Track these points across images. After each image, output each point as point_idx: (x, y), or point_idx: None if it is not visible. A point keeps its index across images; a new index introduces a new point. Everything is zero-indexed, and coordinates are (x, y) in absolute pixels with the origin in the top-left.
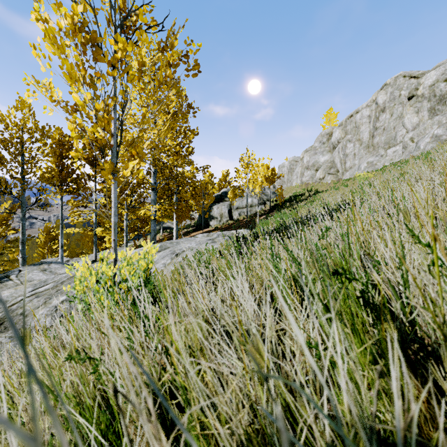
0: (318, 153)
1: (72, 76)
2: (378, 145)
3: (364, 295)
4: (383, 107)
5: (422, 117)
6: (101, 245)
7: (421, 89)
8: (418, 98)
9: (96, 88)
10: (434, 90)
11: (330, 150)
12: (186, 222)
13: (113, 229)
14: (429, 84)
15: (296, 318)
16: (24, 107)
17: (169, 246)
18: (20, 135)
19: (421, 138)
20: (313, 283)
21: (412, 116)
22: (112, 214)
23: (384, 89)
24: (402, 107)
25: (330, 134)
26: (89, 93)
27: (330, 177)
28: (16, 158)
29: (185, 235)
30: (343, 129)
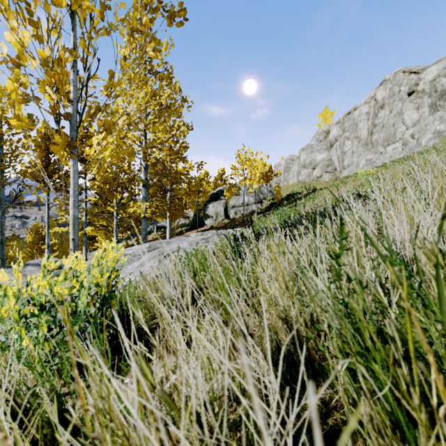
0: (315, 151)
1: None
2: (377, 142)
3: None
4: (382, 103)
5: (423, 113)
6: (93, 245)
7: (422, 84)
8: (418, 93)
9: (37, 24)
10: (435, 85)
11: (327, 148)
12: (181, 221)
13: (72, 225)
14: (430, 79)
15: None
16: (3, 96)
17: (158, 246)
18: None
19: (422, 134)
20: None
21: (412, 112)
22: (71, 205)
23: (383, 85)
24: (402, 104)
25: (327, 132)
26: (26, 32)
27: (327, 175)
28: None
29: (179, 234)
30: (340, 127)
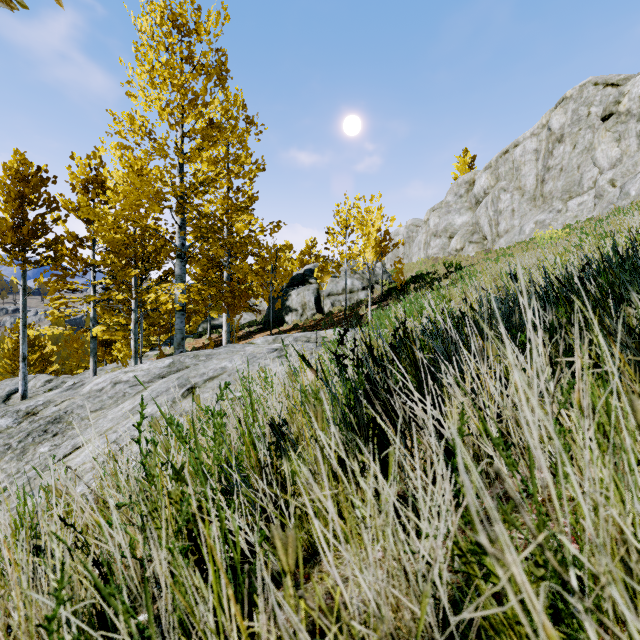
0: (453, 211)
1: None
2: (551, 195)
3: None
4: (559, 134)
5: (627, 148)
6: (110, 354)
7: (626, 101)
8: (619, 116)
9: None
10: None
11: (471, 207)
12: (250, 317)
13: None
14: None
15: None
16: None
17: (188, 365)
18: None
19: (629, 179)
20: None
21: (609, 146)
22: None
23: (562, 105)
24: (592, 134)
25: (471, 182)
26: None
27: (472, 247)
28: None
29: (245, 337)
30: (492, 173)
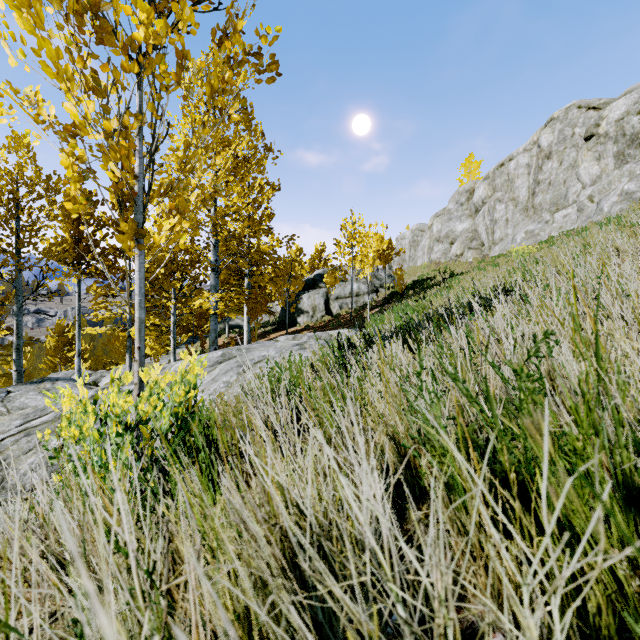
0: (454, 218)
1: (60, 69)
2: (541, 207)
3: (632, 483)
4: (548, 151)
5: (606, 166)
6: None
7: (604, 125)
8: (599, 138)
9: (104, 93)
10: (623, 127)
11: (471, 214)
12: (264, 318)
13: (137, 330)
14: (616, 117)
15: (478, 530)
16: (19, 146)
17: (235, 355)
18: (13, 188)
19: (604, 196)
20: (508, 449)
21: (591, 164)
22: (136, 306)
23: (550, 125)
24: (576, 152)
25: (471, 191)
26: (91, 103)
27: (471, 252)
28: (7, 223)
29: (261, 336)
30: (490, 184)
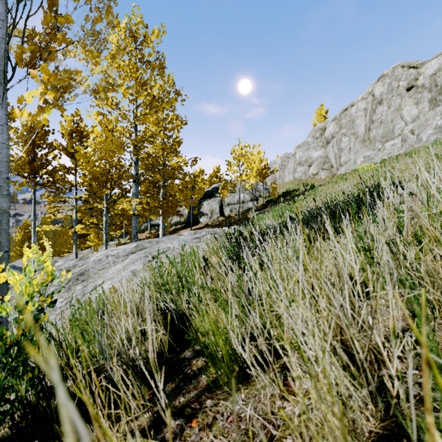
0: (311, 148)
1: None
2: (374, 139)
3: None
4: (380, 99)
5: (422, 109)
6: (84, 243)
7: (421, 79)
8: (417, 88)
9: None
10: (436, 79)
11: (324, 145)
12: (176, 219)
13: None
14: (430, 73)
15: None
16: None
17: (146, 246)
18: None
19: (422, 130)
20: None
21: (411, 107)
22: None
23: (381, 80)
24: (401, 99)
25: (323, 129)
26: None
27: (323, 172)
28: None
29: (173, 232)
30: (337, 123)
